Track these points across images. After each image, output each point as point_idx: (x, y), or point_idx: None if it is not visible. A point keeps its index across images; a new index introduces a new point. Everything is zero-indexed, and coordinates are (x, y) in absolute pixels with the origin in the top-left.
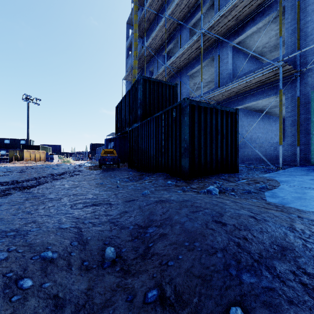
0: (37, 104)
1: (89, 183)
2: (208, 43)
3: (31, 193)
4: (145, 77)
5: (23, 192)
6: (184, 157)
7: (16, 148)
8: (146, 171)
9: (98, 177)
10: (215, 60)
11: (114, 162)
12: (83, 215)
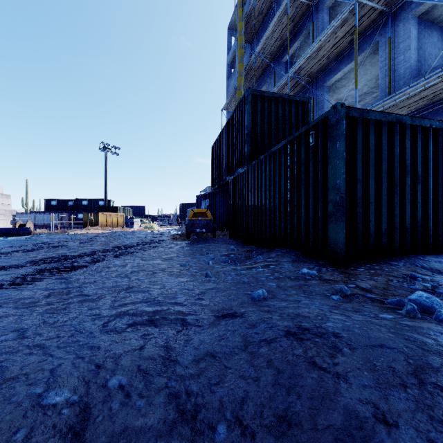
0: (115, 154)
1: (165, 263)
2: (368, 21)
3: (67, 280)
4: (255, 91)
5: (59, 277)
6: (334, 222)
7: (95, 210)
8: (257, 245)
9: (183, 252)
10: (380, 49)
11: (208, 229)
12: (115, 356)
